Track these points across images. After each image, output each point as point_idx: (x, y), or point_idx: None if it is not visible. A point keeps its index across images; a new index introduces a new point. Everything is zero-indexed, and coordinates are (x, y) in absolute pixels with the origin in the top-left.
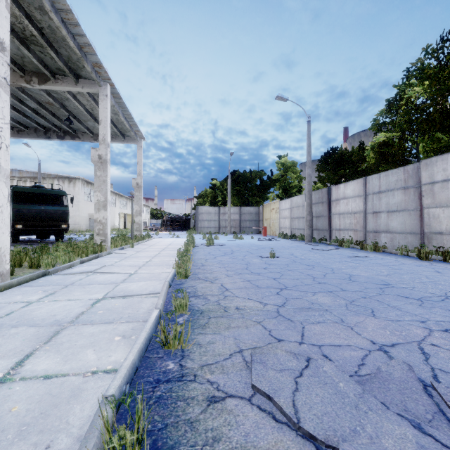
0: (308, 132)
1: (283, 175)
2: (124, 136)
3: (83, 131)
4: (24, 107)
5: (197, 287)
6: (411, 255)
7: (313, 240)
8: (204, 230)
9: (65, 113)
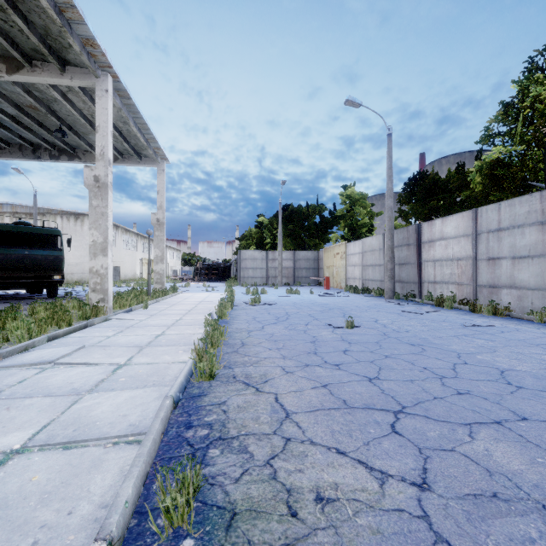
0: (388, 149)
1: (348, 210)
2: (140, 155)
3: (85, 150)
4: None
5: (228, 406)
6: None
7: (395, 296)
8: (248, 280)
9: (55, 121)
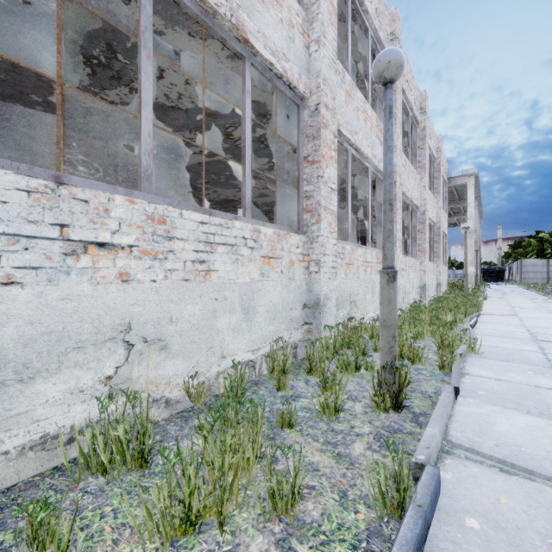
0: None
1: None
2: None
3: None
4: None
5: None
6: None
7: None
8: (529, 281)
9: None
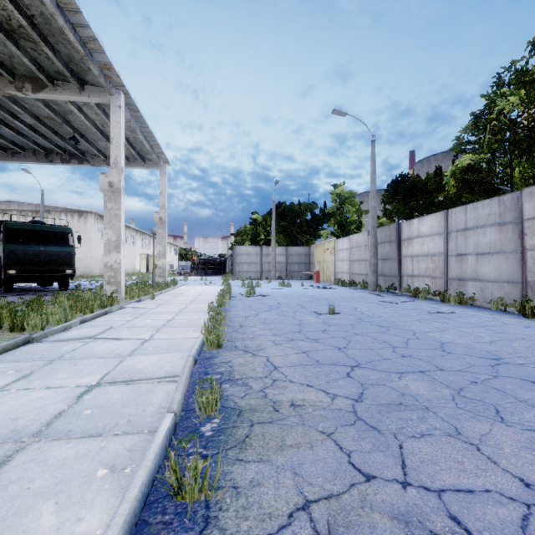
0: (372, 154)
1: (338, 208)
2: (144, 159)
3: (93, 154)
4: (17, 122)
5: (233, 363)
6: (510, 311)
7: (378, 288)
8: (244, 275)
9: (70, 130)
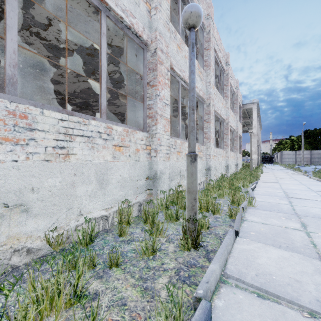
0: None
1: None
2: None
3: None
4: None
5: None
6: None
7: None
8: (286, 163)
9: None
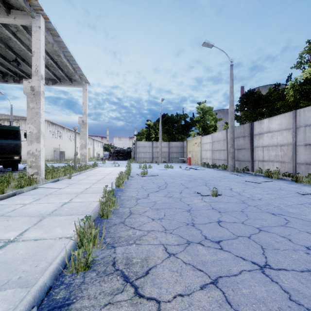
0: (231, 75)
1: (201, 117)
2: (72, 80)
3: None
4: None
5: None
6: None
7: (236, 169)
8: (141, 160)
9: (12, 55)
